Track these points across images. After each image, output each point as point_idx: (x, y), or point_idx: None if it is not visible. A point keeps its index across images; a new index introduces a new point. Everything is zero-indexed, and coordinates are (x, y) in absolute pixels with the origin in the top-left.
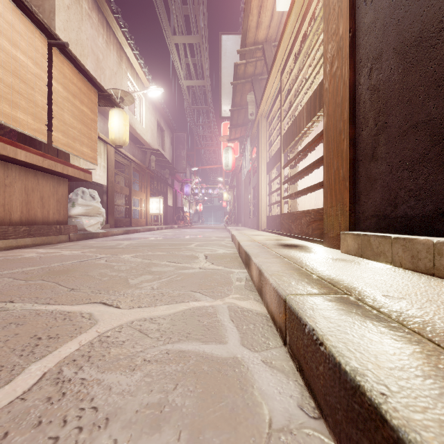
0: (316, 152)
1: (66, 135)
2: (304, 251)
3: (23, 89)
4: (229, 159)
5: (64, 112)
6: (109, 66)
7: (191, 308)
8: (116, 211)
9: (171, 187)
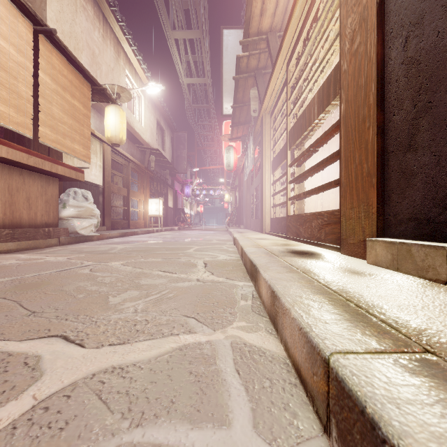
0: (322, 151)
1: (54, 131)
2: (321, 261)
3: (4, 79)
4: (230, 159)
5: (53, 105)
6: (106, 62)
7: (180, 346)
8: (115, 213)
9: (171, 188)
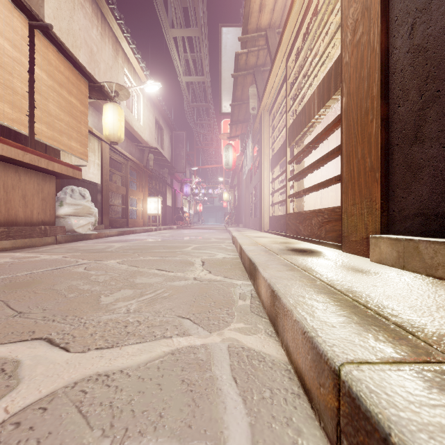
0: (321, 149)
1: (51, 128)
2: (322, 259)
3: None
4: (229, 158)
5: (49, 102)
6: (104, 60)
7: (173, 350)
8: (113, 212)
9: (170, 187)
